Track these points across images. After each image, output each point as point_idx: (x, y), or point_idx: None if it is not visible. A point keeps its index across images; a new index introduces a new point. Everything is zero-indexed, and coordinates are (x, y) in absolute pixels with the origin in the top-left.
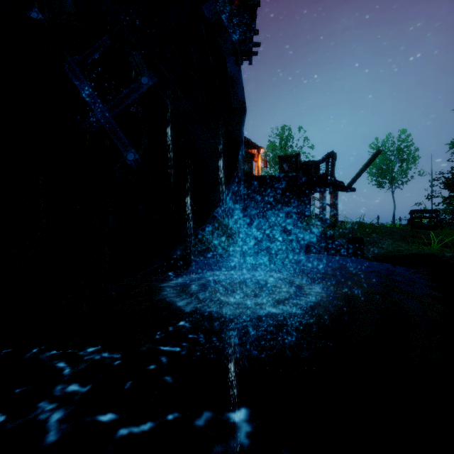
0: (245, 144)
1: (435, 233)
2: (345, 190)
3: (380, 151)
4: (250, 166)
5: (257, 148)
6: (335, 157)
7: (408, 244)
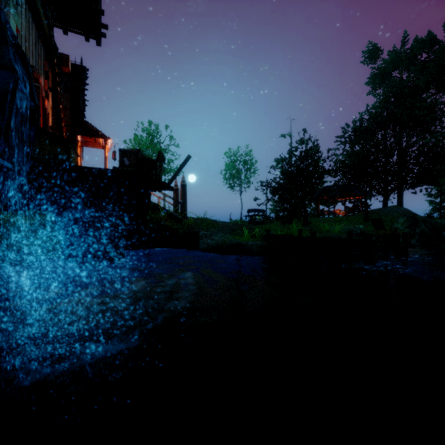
0: (89, 130)
1: (256, 227)
2: (164, 188)
3: (190, 157)
4: (67, 154)
5: (104, 138)
6: (163, 157)
7: (233, 236)
